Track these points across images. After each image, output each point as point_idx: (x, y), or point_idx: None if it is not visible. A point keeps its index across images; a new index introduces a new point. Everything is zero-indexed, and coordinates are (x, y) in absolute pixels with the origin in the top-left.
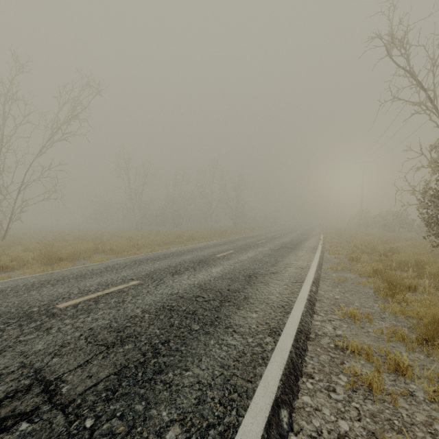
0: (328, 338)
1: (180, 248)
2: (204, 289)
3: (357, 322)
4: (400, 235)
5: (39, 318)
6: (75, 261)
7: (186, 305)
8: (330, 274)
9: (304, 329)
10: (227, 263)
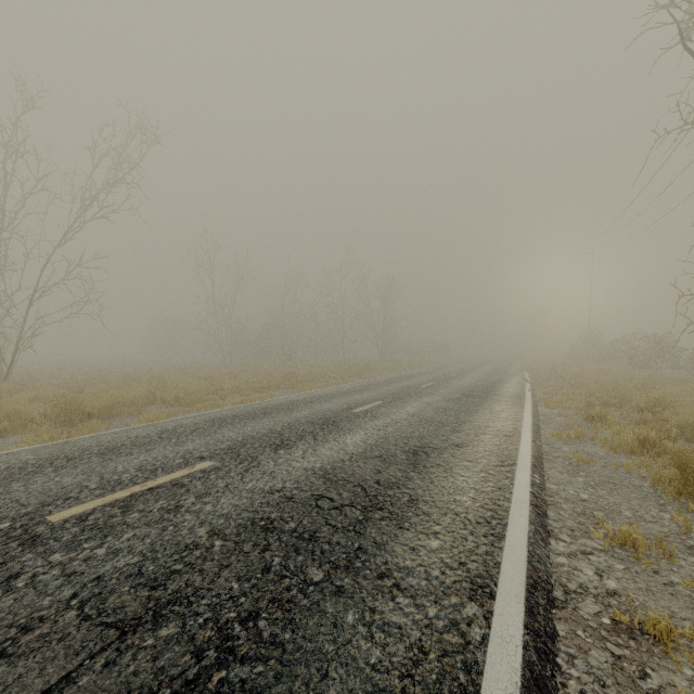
0: (592, 600)
1: (292, 396)
2: (332, 481)
3: (639, 556)
4: (661, 374)
5: (3, 549)
6: (113, 419)
7: (297, 518)
8: (559, 447)
9: (539, 578)
10: (372, 425)
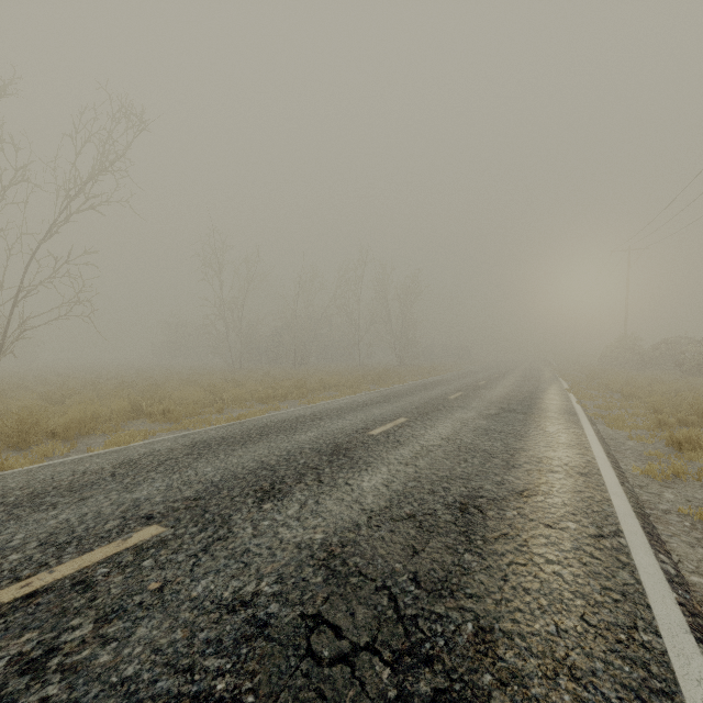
0: None
1: (299, 410)
2: (338, 576)
3: None
4: None
5: None
6: (82, 439)
7: (265, 695)
8: (659, 493)
9: None
10: (397, 455)
